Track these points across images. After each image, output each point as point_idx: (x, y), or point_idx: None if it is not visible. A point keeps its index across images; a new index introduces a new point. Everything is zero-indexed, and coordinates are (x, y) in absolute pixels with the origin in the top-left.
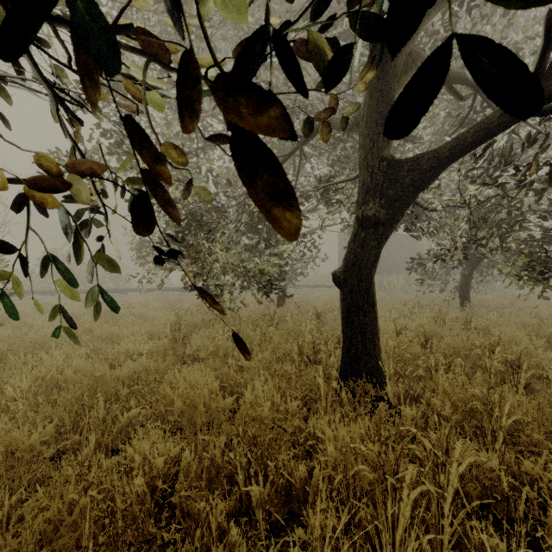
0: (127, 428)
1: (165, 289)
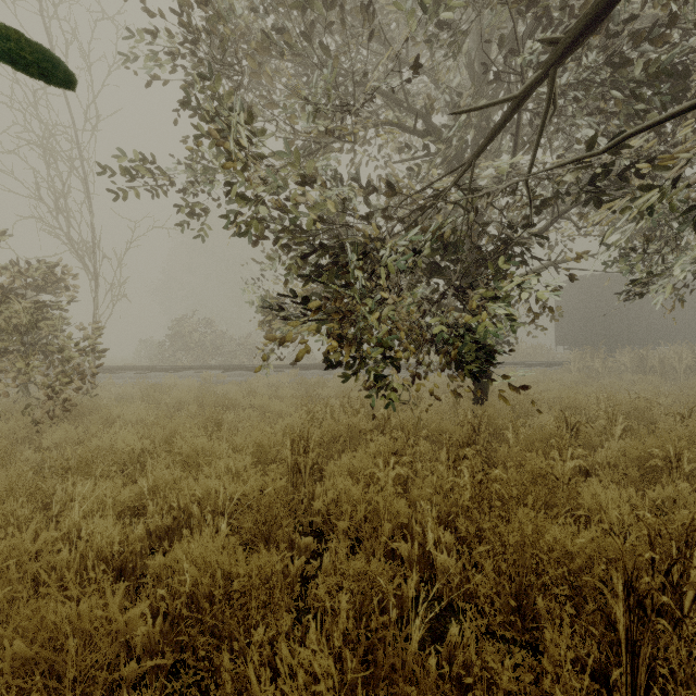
0: None
1: (304, 366)
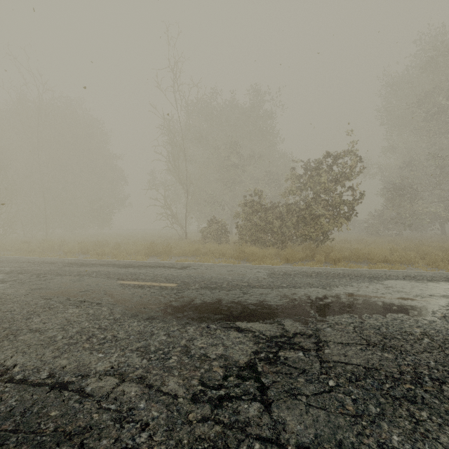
0: None
1: None
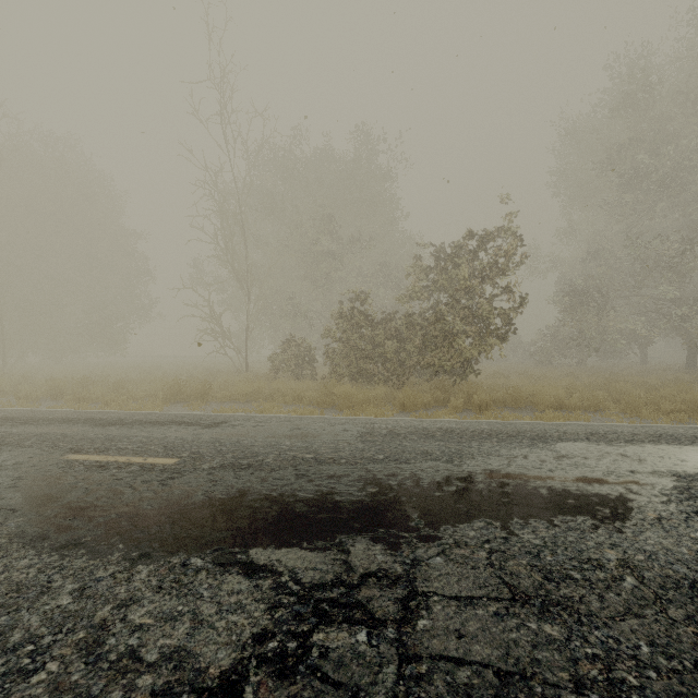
0: None
1: None
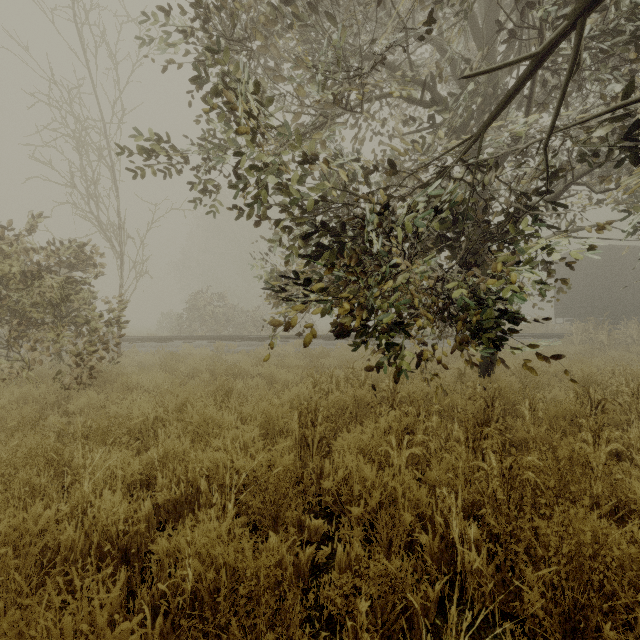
0: None
1: None
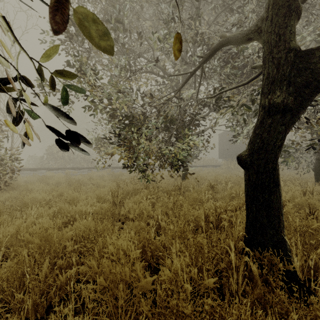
0: (66, 284)
1: (113, 167)
